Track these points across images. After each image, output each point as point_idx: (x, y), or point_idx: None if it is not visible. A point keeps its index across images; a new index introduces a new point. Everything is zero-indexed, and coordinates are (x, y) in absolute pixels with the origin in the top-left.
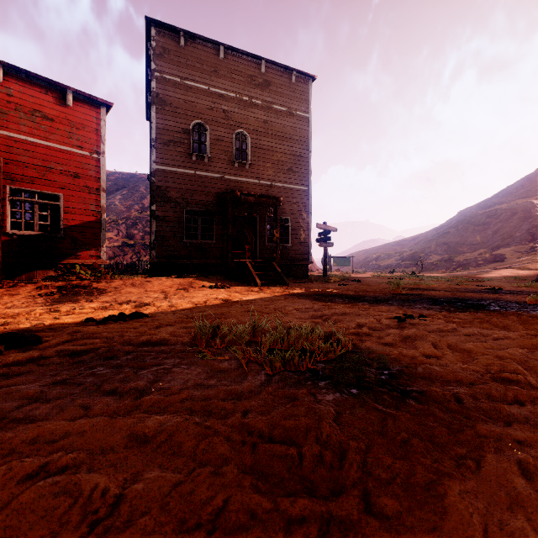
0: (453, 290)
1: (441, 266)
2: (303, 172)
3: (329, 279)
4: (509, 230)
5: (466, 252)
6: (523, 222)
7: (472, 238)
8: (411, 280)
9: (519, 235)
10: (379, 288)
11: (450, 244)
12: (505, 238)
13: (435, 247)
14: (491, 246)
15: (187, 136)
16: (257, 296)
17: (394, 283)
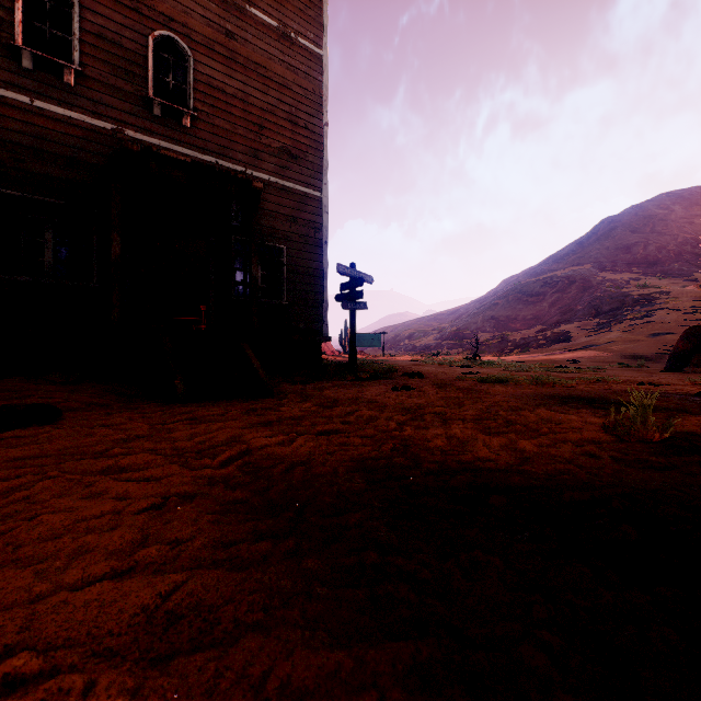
0: (665, 402)
1: (494, 346)
2: (311, 161)
3: (363, 372)
4: (568, 303)
5: (519, 329)
6: (583, 293)
7: (525, 311)
8: (489, 369)
9: (582, 309)
10: (511, 404)
11: (500, 318)
12: (565, 312)
13: (482, 322)
14: (549, 322)
15: None
16: None
17: (493, 380)
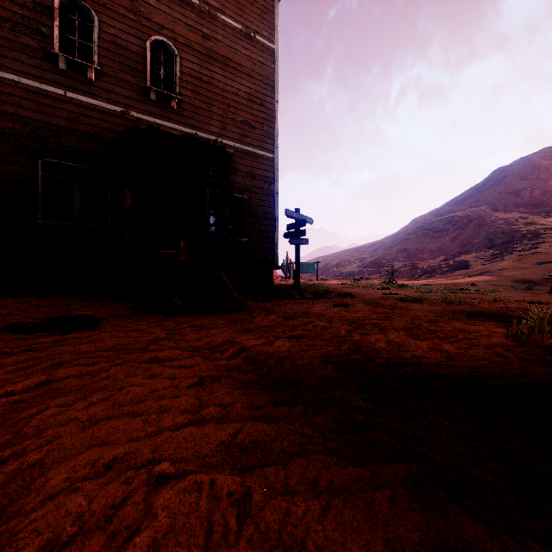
0: None
1: (406, 273)
2: (266, 130)
3: (306, 292)
4: (467, 237)
5: (426, 259)
6: (479, 229)
7: (431, 245)
8: (404, 291)
9: (478, 242)
10: (429, 317)
11: (410, 250)
12: (464, 245)
13: (396, 254)
14: (451, 253)
15: (46, 19)
16: (74, 429)
17: (410, 299)
